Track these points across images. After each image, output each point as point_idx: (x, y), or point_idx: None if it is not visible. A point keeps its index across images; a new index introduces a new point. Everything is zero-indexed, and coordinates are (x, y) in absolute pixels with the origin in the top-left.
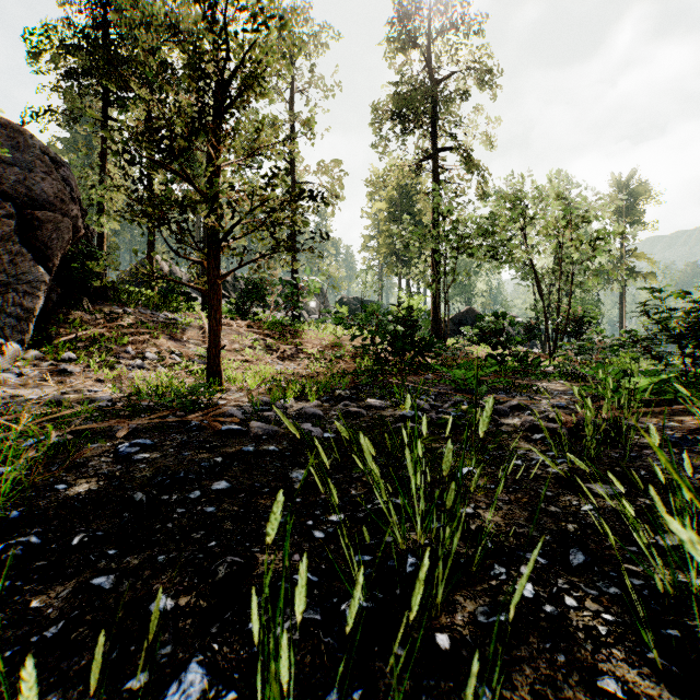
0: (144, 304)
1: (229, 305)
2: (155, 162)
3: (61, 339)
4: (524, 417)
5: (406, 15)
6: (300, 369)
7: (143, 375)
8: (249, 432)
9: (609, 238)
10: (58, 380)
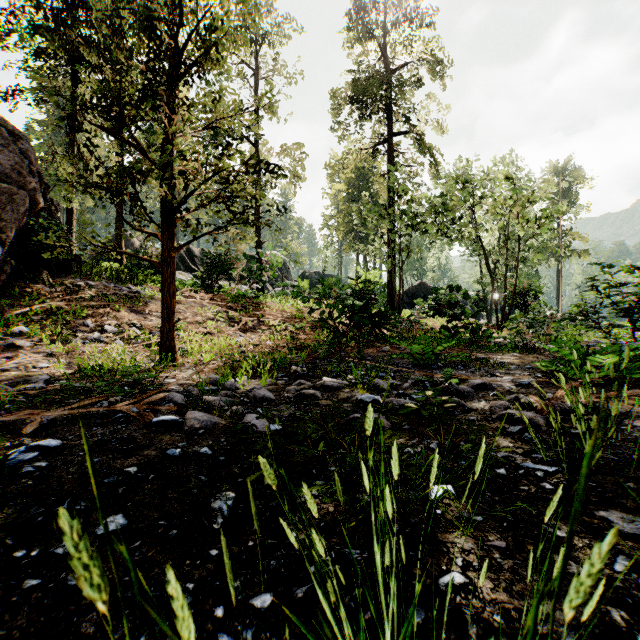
0: (109, 277)
1: (195, 279)
2: (105, 129)
3: (15, 312)
4: (492, 401)
5: (363, 8)
6: (261, 340)
7: (99, 349)
8: (184, 425)
9: (553, 217)
10: (4, 355)
